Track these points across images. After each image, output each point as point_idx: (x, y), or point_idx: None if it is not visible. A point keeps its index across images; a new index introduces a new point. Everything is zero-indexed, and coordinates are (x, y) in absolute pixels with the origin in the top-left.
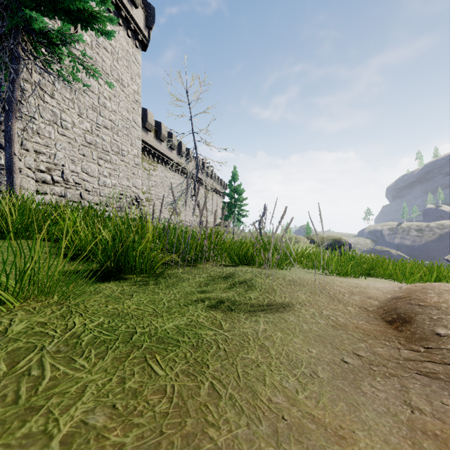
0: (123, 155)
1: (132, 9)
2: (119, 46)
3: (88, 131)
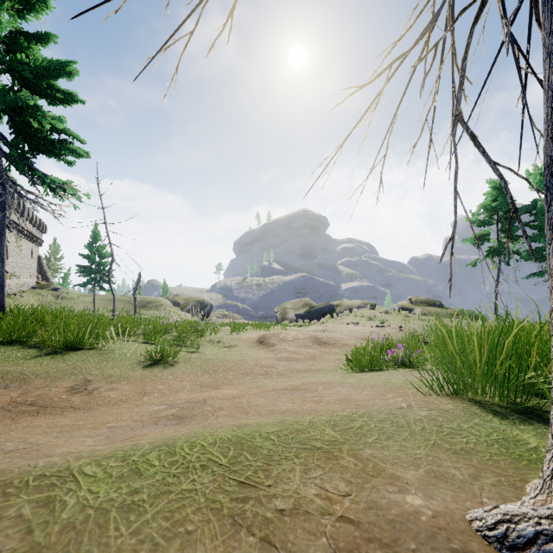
0: None
1: None
2: None
3: None
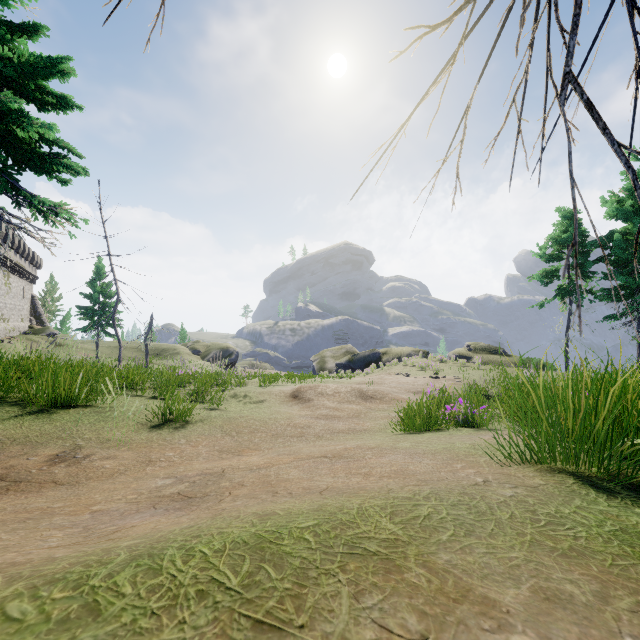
0: None
1: None
2: None
3: None
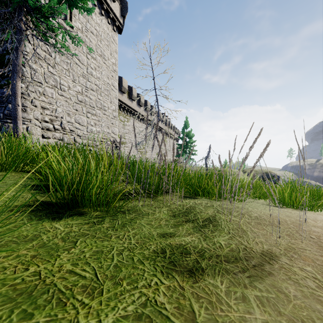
0: (104, 110)
1: (111, 3)
2: (101, 31)
3: (79, 93)
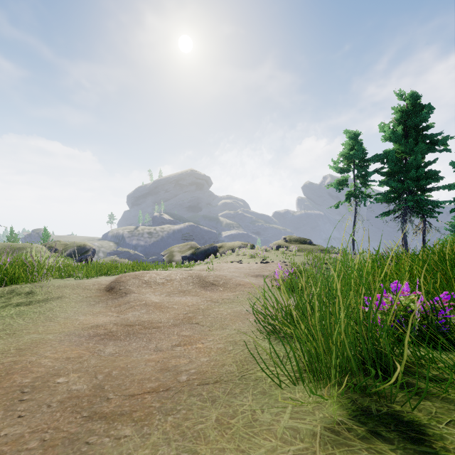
0: None
1: None
2: None
3: None
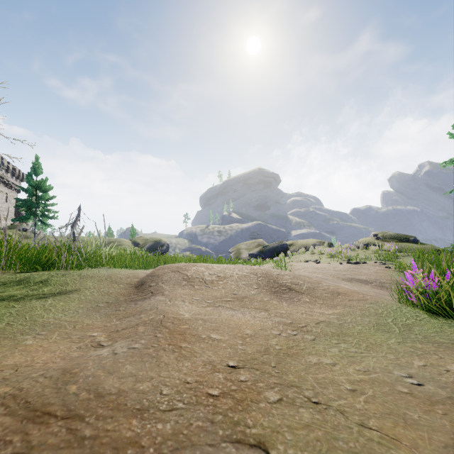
0: None
1: None
2: None
3: None
